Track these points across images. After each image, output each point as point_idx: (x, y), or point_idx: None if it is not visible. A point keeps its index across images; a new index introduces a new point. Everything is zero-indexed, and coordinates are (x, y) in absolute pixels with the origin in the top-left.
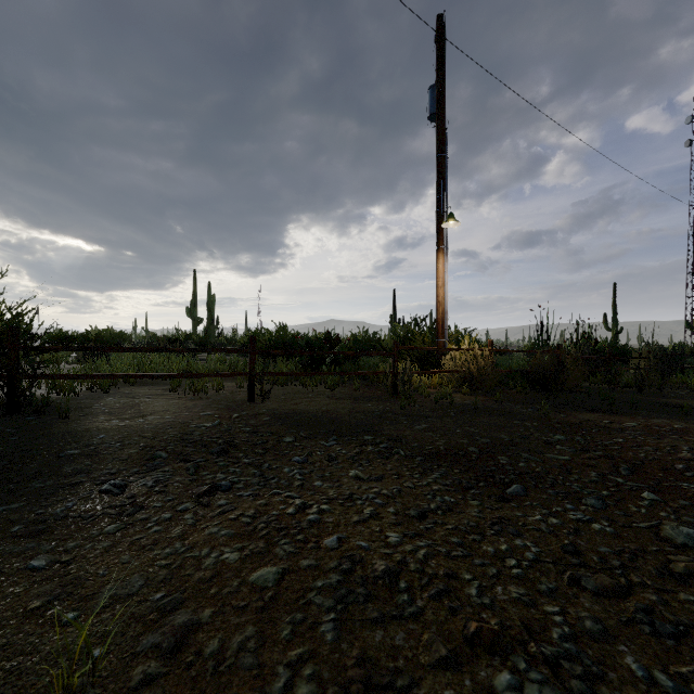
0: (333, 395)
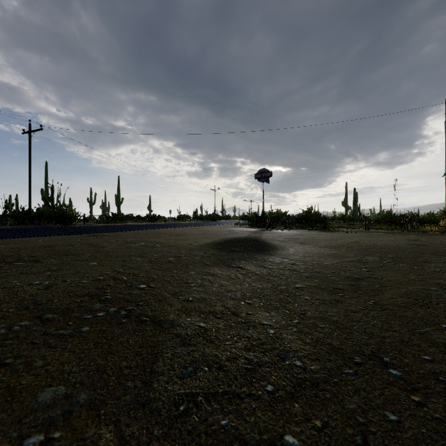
0: (390, 231)
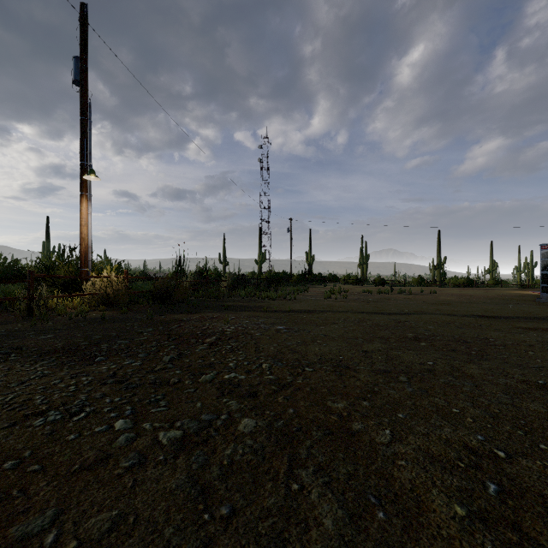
0: None
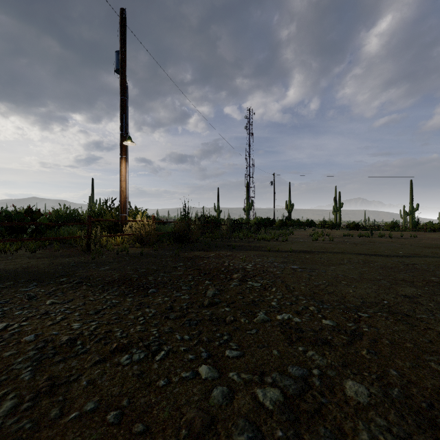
0: (34, 256)
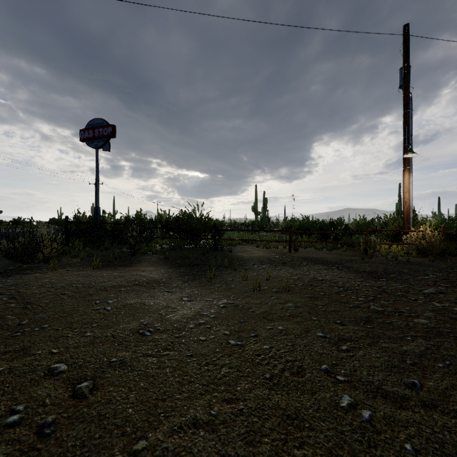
0: (329, 253)
